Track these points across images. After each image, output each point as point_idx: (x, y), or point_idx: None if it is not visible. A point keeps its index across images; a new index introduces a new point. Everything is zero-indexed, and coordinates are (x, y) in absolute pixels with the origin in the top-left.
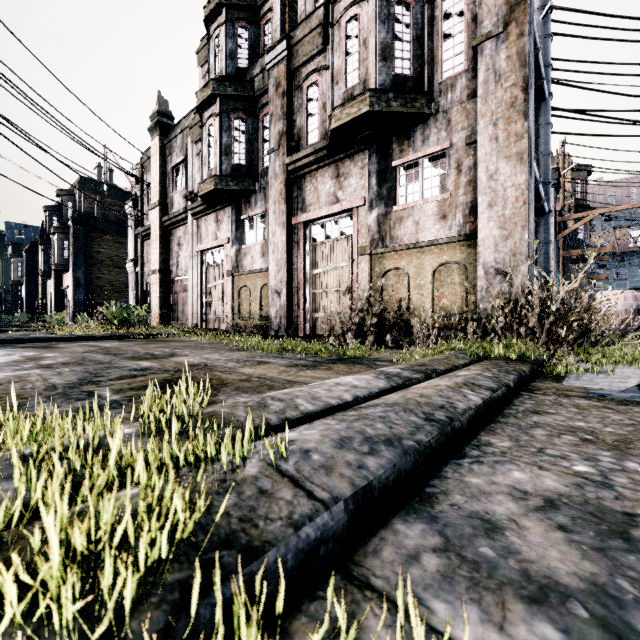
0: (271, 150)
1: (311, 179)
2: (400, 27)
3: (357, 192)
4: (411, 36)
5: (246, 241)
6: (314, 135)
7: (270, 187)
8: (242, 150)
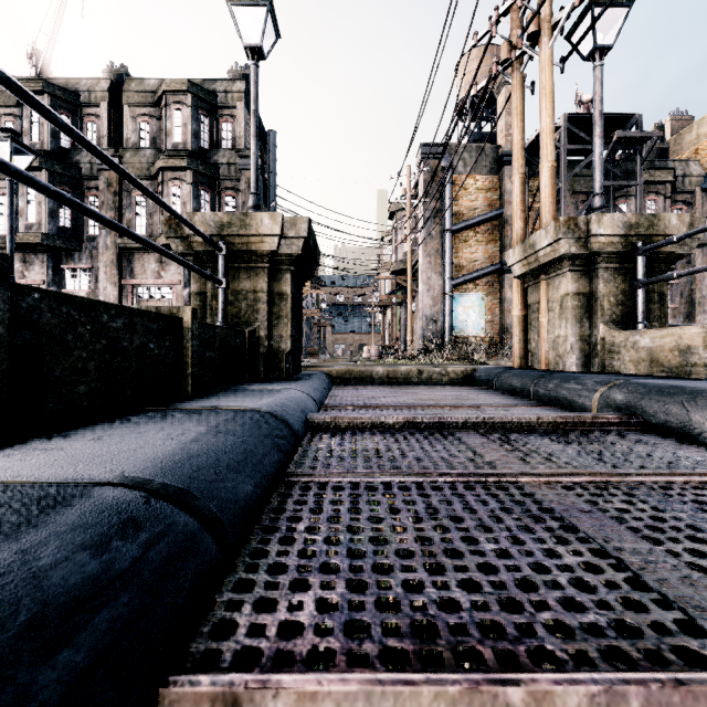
0: (103, 228)
1: (139, 257)
2: (204, 202)
3: (176, 275)
4: (210, 208)
5: (67, 286)
6: (141, 229)
7: (101, 254)
8: (68, 216)
